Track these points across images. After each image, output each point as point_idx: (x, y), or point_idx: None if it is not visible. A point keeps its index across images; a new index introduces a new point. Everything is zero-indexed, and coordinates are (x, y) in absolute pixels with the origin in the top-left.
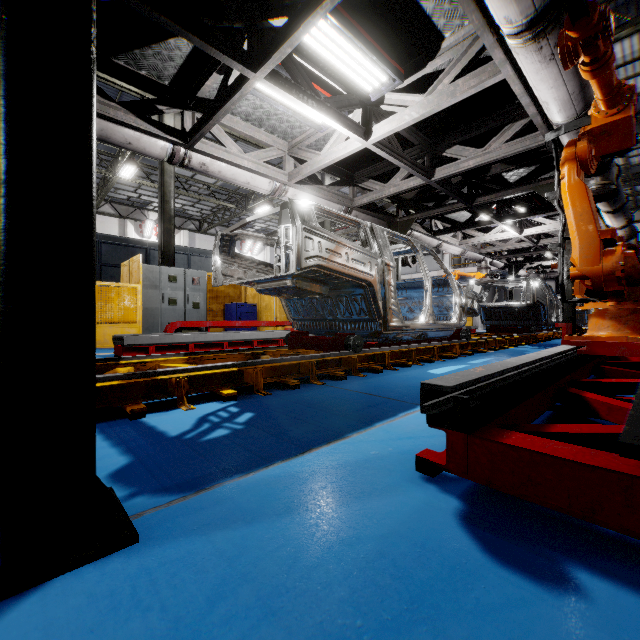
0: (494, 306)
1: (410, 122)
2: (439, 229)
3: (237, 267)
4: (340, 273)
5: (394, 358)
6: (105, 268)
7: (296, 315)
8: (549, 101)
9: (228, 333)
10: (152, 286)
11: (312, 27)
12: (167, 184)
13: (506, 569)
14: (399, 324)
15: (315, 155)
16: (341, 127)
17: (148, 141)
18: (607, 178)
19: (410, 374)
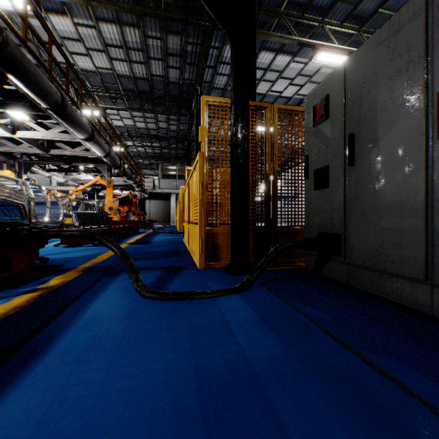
0: (82, 213)
1: (40, 138)
2: (51, 168)
3: None
4: (12, 201)
5: None
6: None
7: None
8: (95, 151)
9: None
10: None
11: (1, 110)
12: None
13: (69, 248)
14: (36, 221)
15: None
16: (1, 129)
17: None
18: (120, 170)
19: None
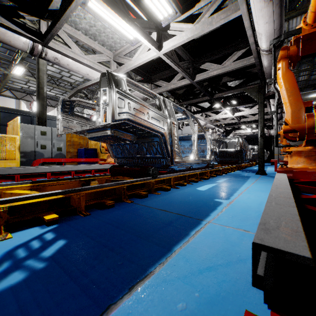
0: (222, 151)
1: (185, 40)
2: (195, 111)
3: (76, 123)
4: (143, 126)
5: (176, 180)
6: (3, 127)
7: (116, 154)
8: (263, 33)
9: (74, 166)
10: (29, 137)
11: None
12: (41, 77)
13: None
14: (180, 160)
15: (129, 60)
16: (144, 39)
17: (13, 36)
18: None
19: (187, 191)
